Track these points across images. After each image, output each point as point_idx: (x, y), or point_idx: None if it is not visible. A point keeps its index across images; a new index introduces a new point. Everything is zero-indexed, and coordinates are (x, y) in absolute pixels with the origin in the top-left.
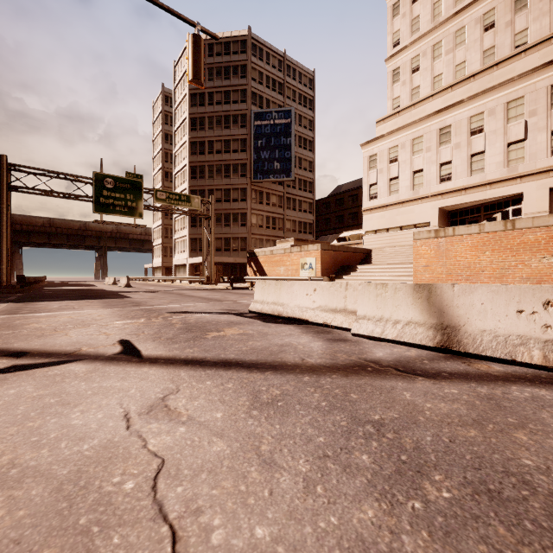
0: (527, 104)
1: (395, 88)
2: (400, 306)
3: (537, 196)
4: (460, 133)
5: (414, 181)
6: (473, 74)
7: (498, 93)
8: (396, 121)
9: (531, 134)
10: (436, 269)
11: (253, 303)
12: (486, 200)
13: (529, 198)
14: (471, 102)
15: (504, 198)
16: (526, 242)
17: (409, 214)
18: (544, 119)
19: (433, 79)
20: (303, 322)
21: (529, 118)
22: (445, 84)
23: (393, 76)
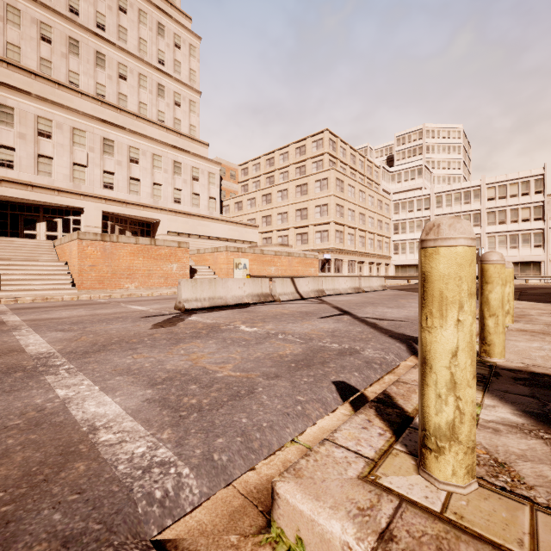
0: (88, 139)
1: None
2: (288, 287)
3: (95, 214)
4: (27, 125)
5: None
6: (35, 72)
7: (66, 114)
8: None
9: (91, 165)
10: (103, 268)
11: (187, 302)
12: (52, 203)
13: (90, 214)
14: (40, 102)
15: (65, 207)
16: (161, 254)
17: None
18: (100, 159)
19: None
20: (245, 305)
21: (90, 152)
22: None
23: None
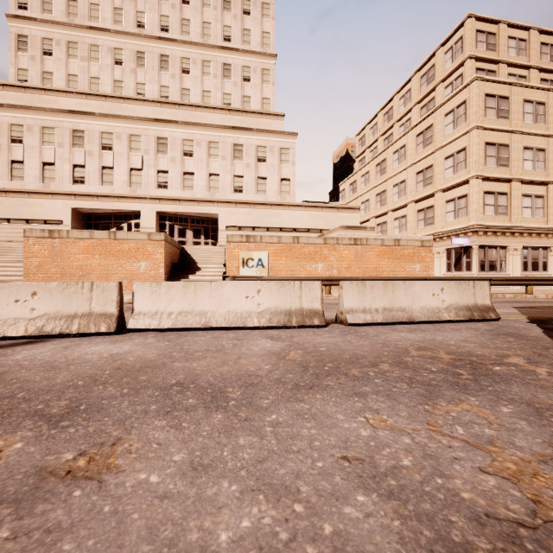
0: (143, 143)
1: (21, 57)
2: None
3: (150, 216)
4: (93, 143)
5: (44, 172)
6: (105, 95)
7: (123, 123)
8: (22, 96)
9: (146, 167)
10: (51, 269)
11: None
12: (116, 210)
13: (144, 216)
14: (102, 119)
15: (129, 212)
16: (124, 250)
17: (38, 208)
18: (154, 160)
19: (68, 76)
20: None
21: (144, 154)
22: (81, 88)
23: (19, 41)
